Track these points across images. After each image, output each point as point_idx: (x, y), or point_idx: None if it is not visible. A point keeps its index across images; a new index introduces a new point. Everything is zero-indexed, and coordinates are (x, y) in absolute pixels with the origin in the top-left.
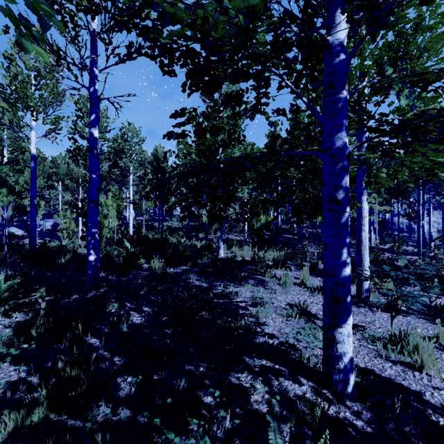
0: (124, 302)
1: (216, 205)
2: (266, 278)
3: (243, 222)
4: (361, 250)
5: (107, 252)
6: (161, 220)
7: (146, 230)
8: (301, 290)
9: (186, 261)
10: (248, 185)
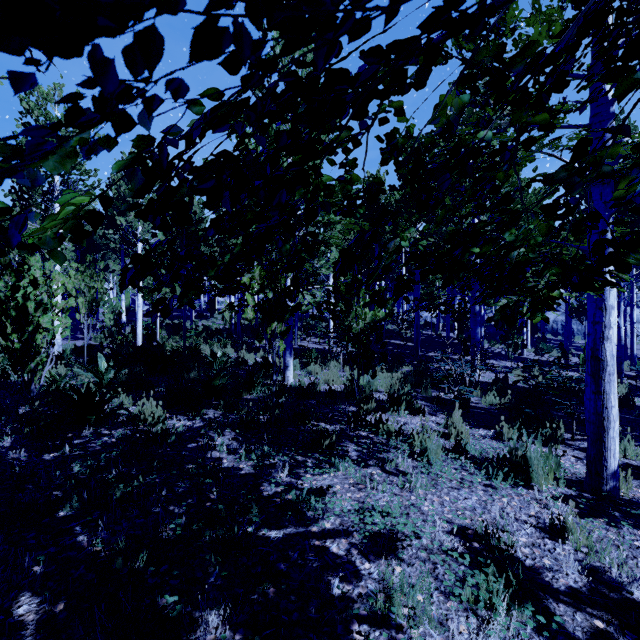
0: None
1: (275, 281)
2: (382, 438)
3: (326, 320)
4: (601, 382)
5: (53, 383)
6: (184, 317)
7: (168, 334)
8: (461, 468)
9: (218, 398)
10: (357, 214)
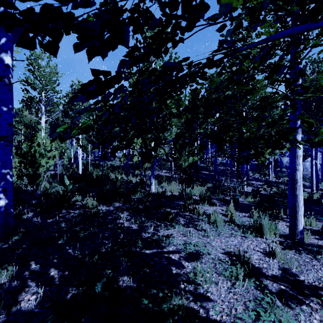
0: (30, 260)
1: (147, 144)
2: (195, 215)
3: (170, 161)
4: (295, 190)
5: (46, 190)
6: (102, 160)
7: (93, 168)
8: (231, 229)
9: (120, 197)
10: (182, 117)
